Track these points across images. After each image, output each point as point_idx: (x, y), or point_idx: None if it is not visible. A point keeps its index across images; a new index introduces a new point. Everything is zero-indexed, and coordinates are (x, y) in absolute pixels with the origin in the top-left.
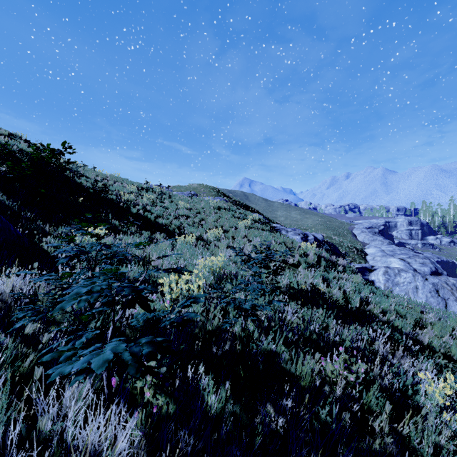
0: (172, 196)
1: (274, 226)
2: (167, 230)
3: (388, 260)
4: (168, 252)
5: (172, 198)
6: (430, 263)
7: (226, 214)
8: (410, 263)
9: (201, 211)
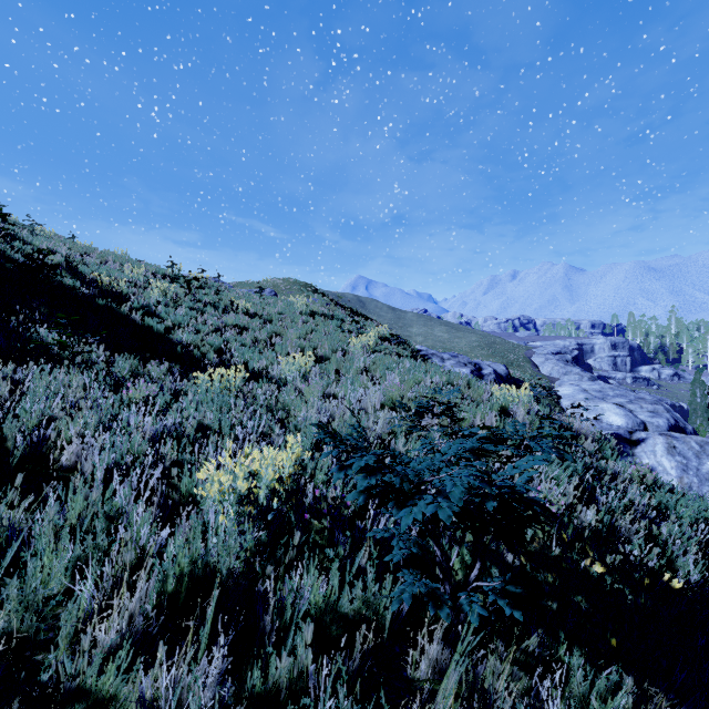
0: (223, 291)
1: (417, 350)
2: (191, 356)
3: (598, 408)
4: (133, 424)
5: (221, 295)
6: (665, 411)
7: (326, 325)
8: (633, 411)
9: (276, 319)
